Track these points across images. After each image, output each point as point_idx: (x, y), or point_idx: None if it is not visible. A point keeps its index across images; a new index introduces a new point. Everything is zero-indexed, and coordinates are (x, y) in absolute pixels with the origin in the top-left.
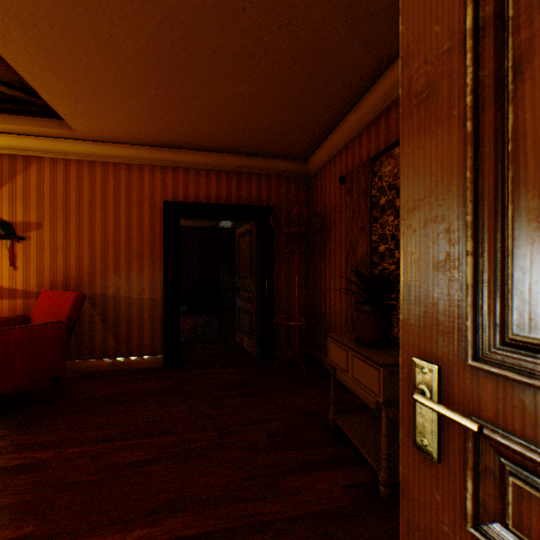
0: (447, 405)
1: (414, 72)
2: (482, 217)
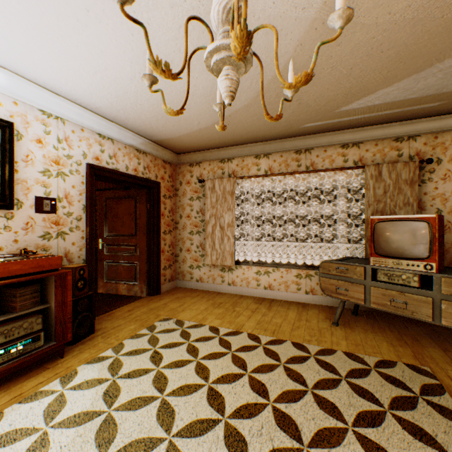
0: (103, 243)
1: (100, 204)
2: (106, 223)
